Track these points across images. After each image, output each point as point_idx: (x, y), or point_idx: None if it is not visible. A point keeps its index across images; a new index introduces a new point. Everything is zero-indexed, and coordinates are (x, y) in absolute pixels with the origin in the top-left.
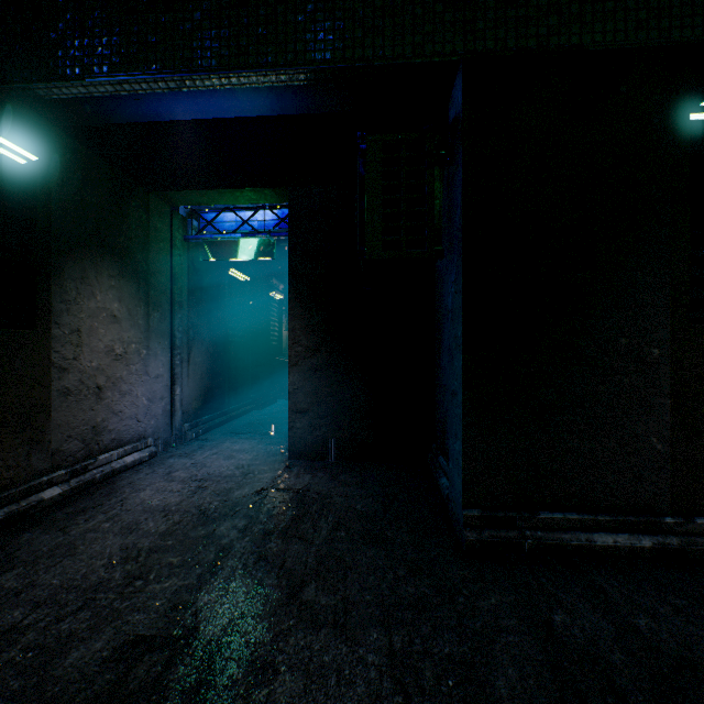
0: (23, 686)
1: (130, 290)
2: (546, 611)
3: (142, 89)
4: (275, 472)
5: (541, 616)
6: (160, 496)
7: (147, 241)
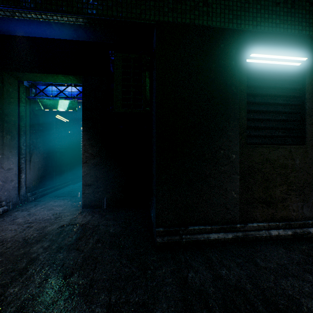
0: None
1: None
2: (186, 272)
3: None
4: (73, 215)
5: (183, 275)
6: (2, 233)
7: (2, 97)
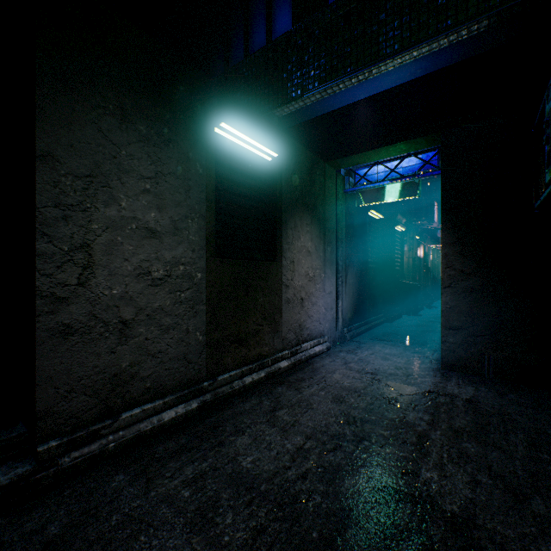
0: (326, 490)
1: (315, 233)
2: None
3: (338, 89)
4: (433, 378)
5: None
6: (347, 380)
7: (324, 197)
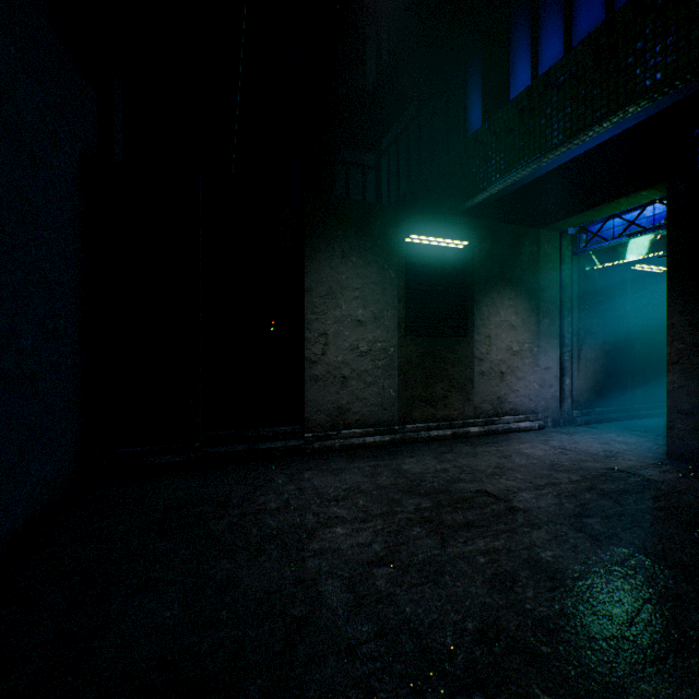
0: (443, 483)
1: (523, 306)
2: None
3: (517, 178)
4: (639, 463)
5: None
6: (530, 449)
7: (537, 266)
